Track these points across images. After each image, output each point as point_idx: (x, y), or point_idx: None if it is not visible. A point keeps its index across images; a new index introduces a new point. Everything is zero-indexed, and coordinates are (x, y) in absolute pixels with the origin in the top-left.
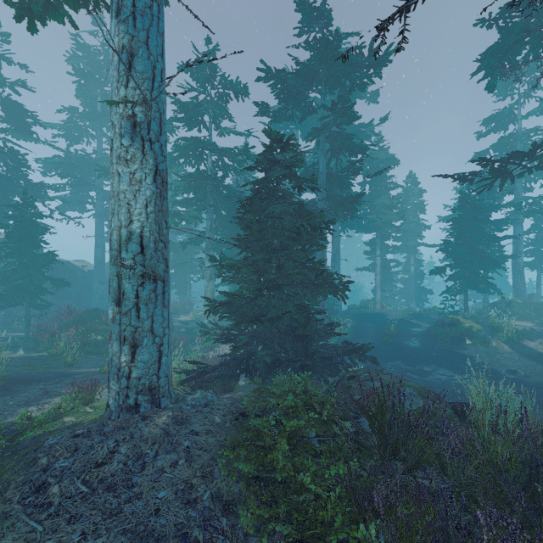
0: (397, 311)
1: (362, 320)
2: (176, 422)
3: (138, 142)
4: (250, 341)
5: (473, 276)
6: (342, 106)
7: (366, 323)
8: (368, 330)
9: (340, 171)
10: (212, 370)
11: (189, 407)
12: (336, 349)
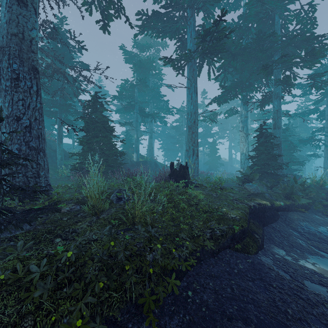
0: None
1: None
2: None
3: (244, 139)
4: None
5: None
6: (325, 93)
7: None
8: None
9: None
10: None
11: None
12: None
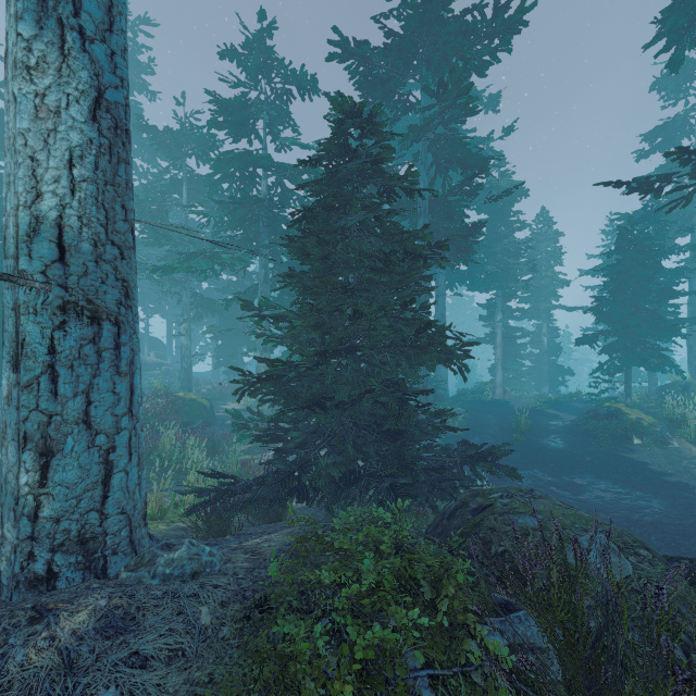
0: (525, 398)
1: (478, 409)
2: (105, 627)
3: (52, 29)
4: (308, 440)
5: (638, 347)
6: (454, 88)
7: (483, 414)
8: (487, 423)
9: (450, 192)
10: (243, 488)
11: (156, 582)
12: (449, 454)
